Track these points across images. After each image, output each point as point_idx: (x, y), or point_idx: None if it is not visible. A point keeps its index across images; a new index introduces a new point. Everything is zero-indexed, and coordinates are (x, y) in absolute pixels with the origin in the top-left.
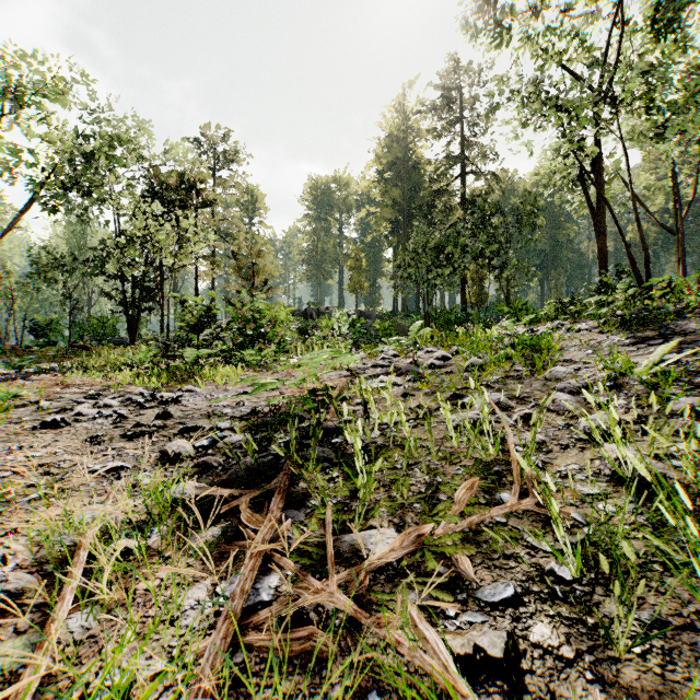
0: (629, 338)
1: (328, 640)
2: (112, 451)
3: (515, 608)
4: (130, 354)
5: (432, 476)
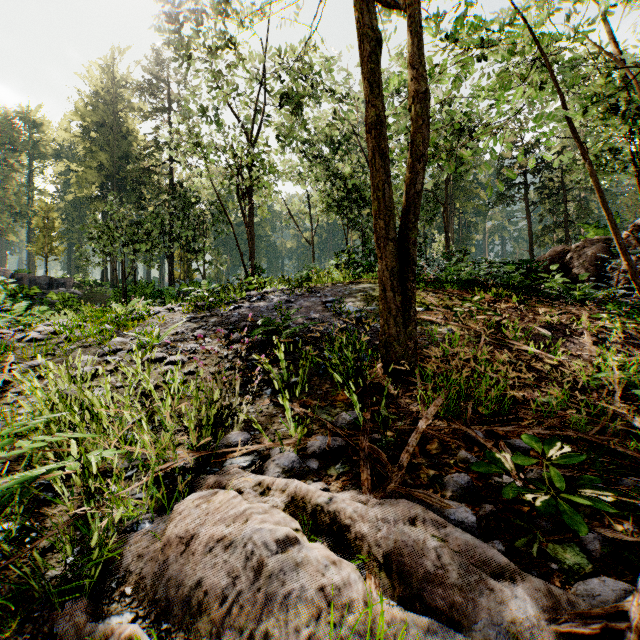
0: (188, 318)
1: None
2: None
3: None
4: None
5: None
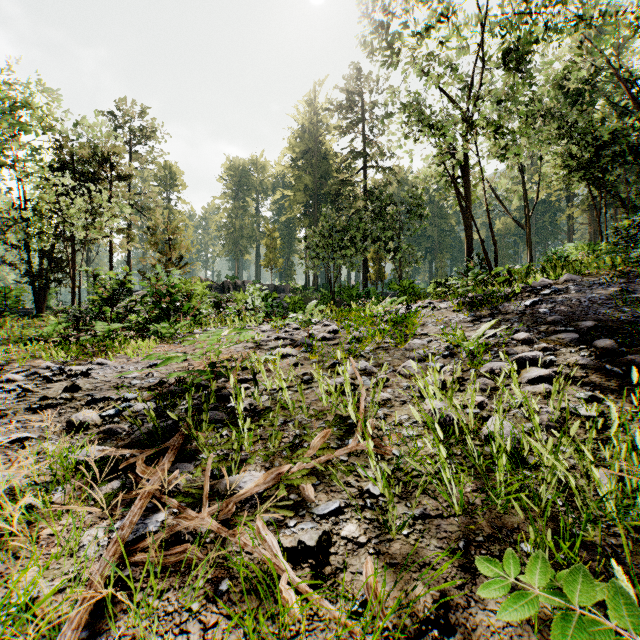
0: (471, 316)
1: (198, 552)
2: (17, 423)
3: (336, 516)
4: (37, 326)
5: (302, 429)
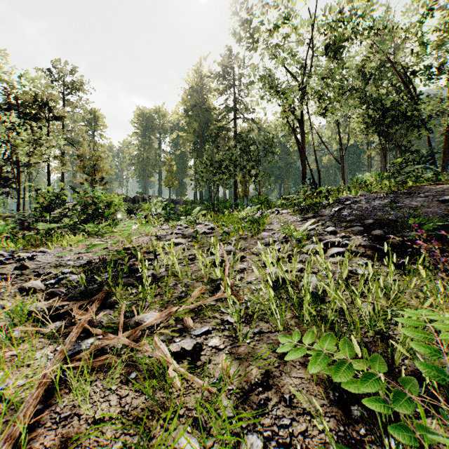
0: (301, 218)
1: (116, 358)
2: None
3: (206, 335)
4: None
5: (187, 288)
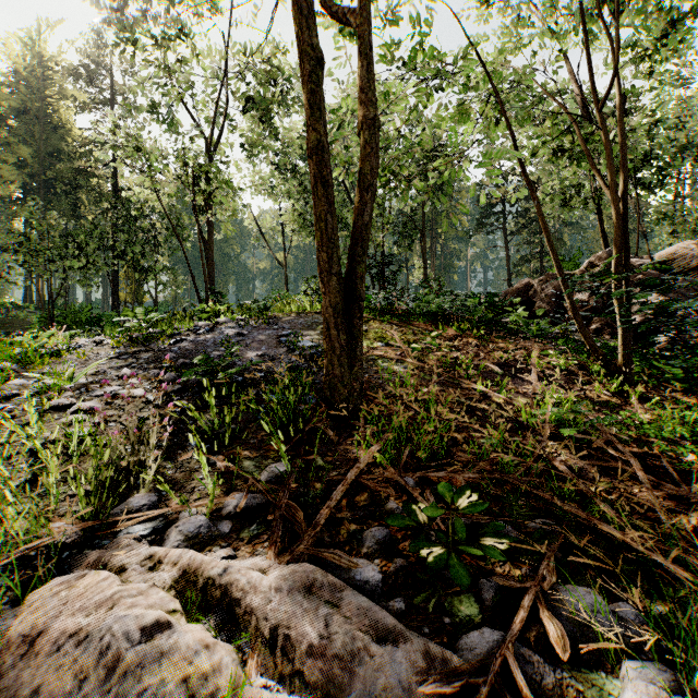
0: (117, 353)
1: None
2: None
3: None
4: None
5: None
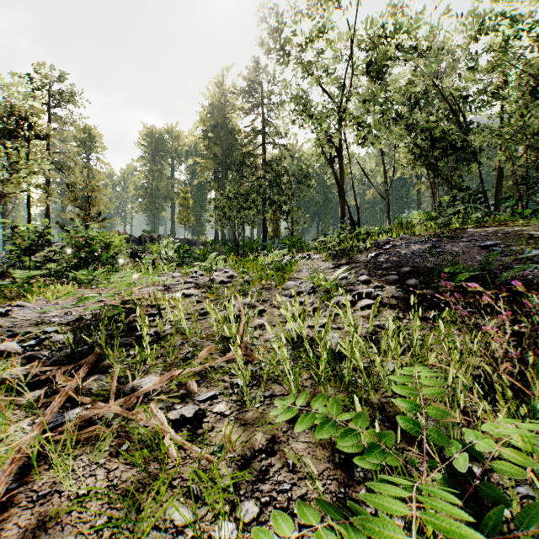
0: (333, 264)
1: (106, 429)
2: None
3: (212, 400)
4: None
5: (195, 348)
